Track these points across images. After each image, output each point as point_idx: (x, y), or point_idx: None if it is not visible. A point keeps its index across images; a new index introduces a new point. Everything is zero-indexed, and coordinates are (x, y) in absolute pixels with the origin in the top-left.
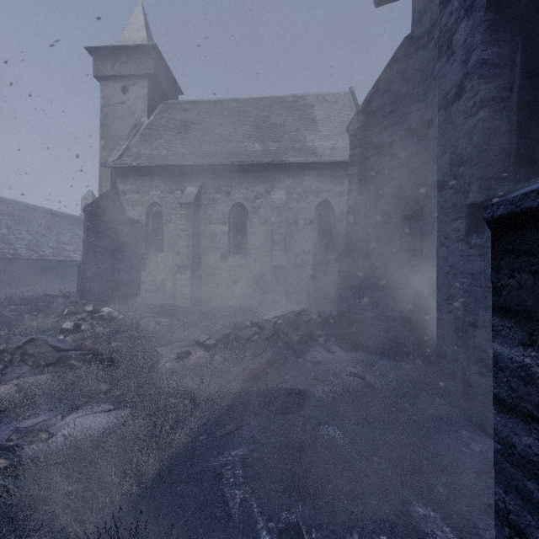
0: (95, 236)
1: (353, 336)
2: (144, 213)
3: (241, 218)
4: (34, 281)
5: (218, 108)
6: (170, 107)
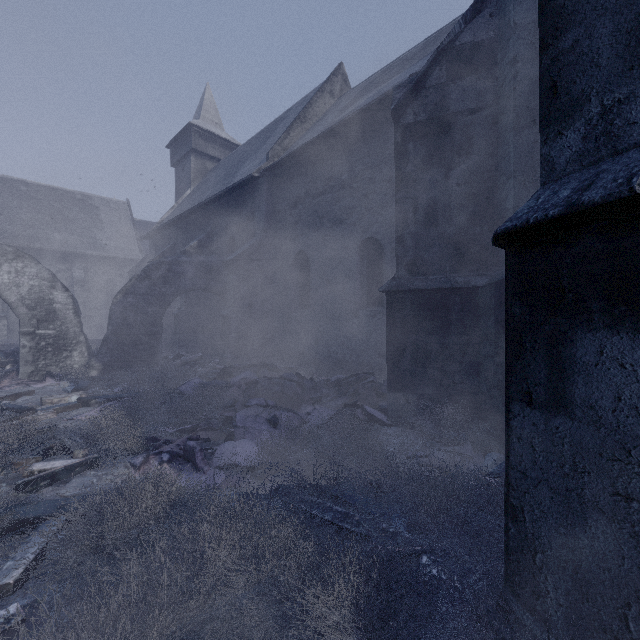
0: None
1: None
2: None
3: None
4: None
5: (7, 187)
6: None
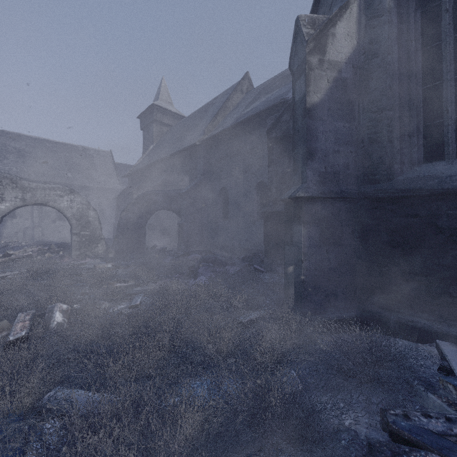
0: None
1: None
2: None
3: None
4: None
5: (39, 144)
6: (1, 134)
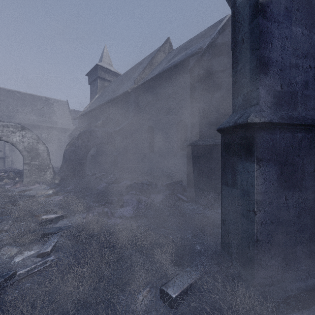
0: None
1: None
2: None
3: None
4: None
5: (11, 94)
6: None
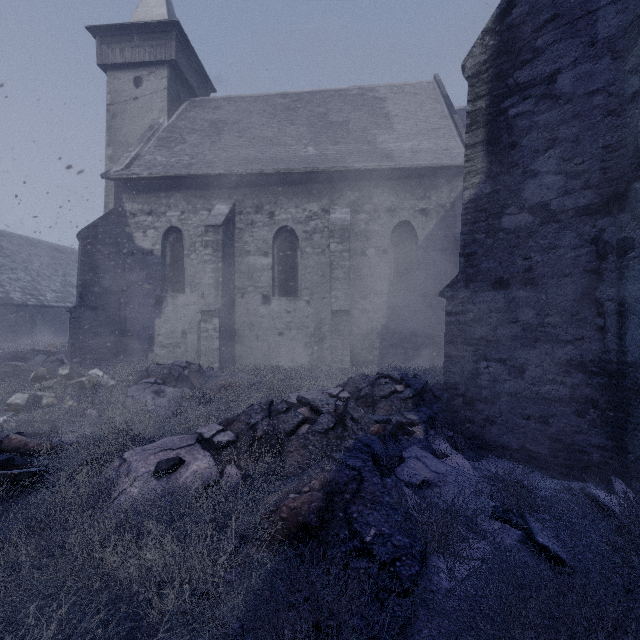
0: (93, 271)
1: (474, 425)
2: (159, 241)
3: (289, 247)
4: (31, 333)
5: (260, 104)
6: (198, 105)
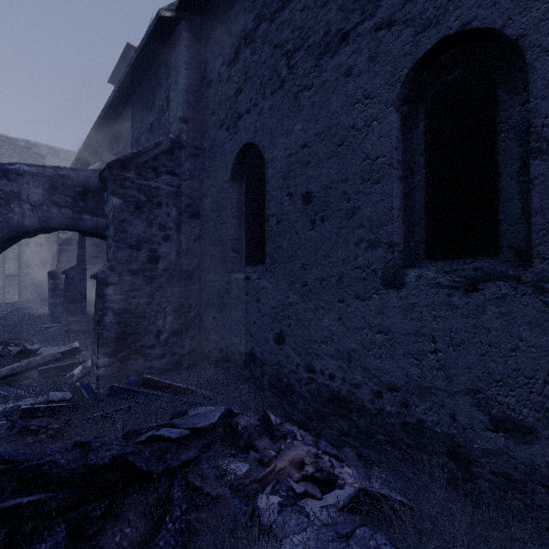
0: None
1: None
2: None
3: None
4: None
5: None
6: None
